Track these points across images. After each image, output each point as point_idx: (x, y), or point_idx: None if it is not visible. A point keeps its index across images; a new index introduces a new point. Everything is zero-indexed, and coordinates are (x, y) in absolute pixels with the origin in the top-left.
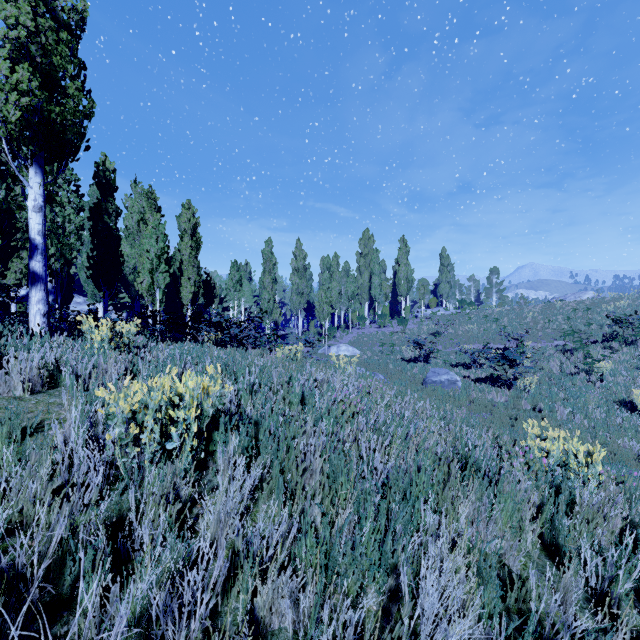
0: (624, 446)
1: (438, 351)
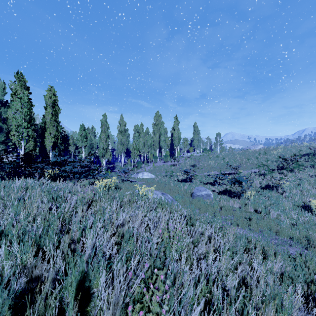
0: None
1: (196, 175)
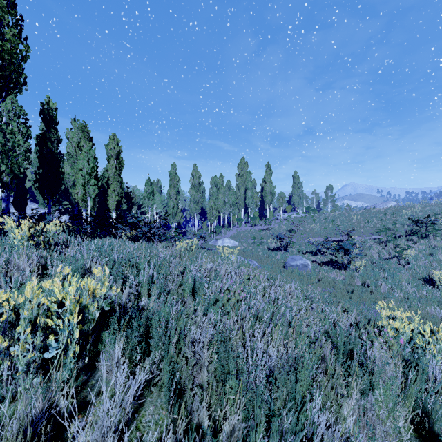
0: (430, 312)
1: (293, 243)
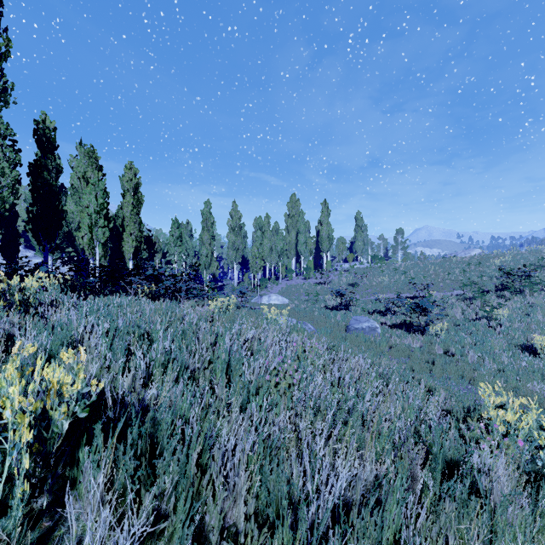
0: (533, 389)
1: (357, 300)
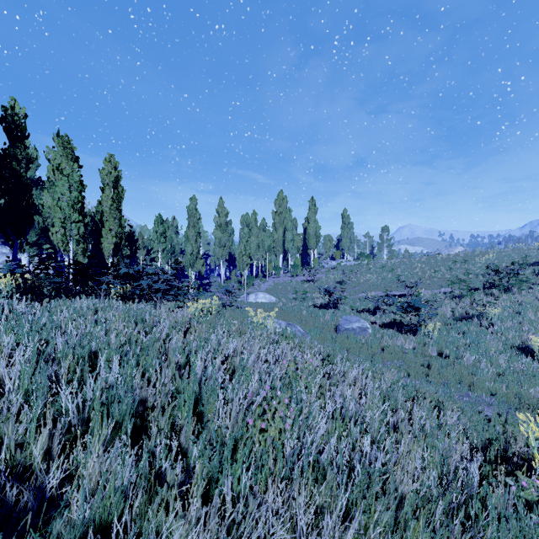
0: (535, 395)
1: (345, 298)
